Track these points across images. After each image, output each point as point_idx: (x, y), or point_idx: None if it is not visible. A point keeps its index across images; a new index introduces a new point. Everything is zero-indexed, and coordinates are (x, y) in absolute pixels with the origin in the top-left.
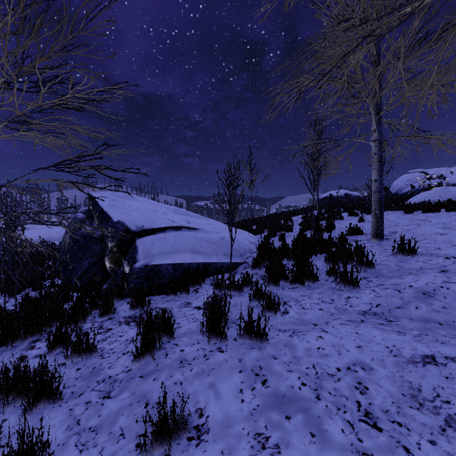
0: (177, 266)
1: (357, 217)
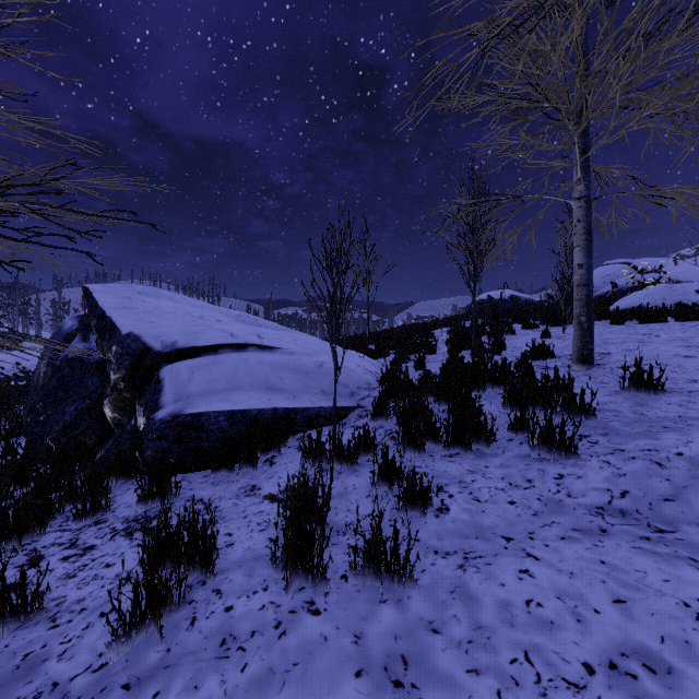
0: (235, 416)
1: (536, 331)
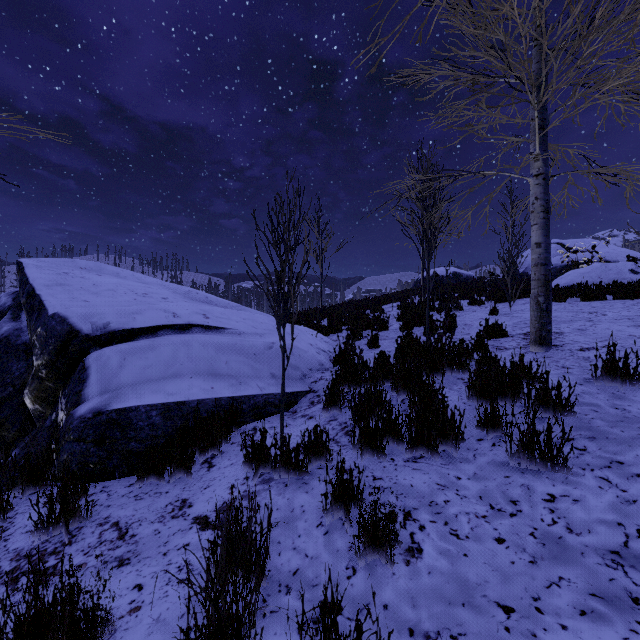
0: (170, 409)
1: (483, 307)
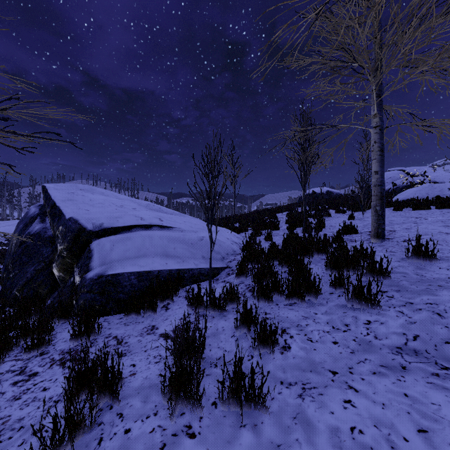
0: (142, 275)
1: (345, 214)
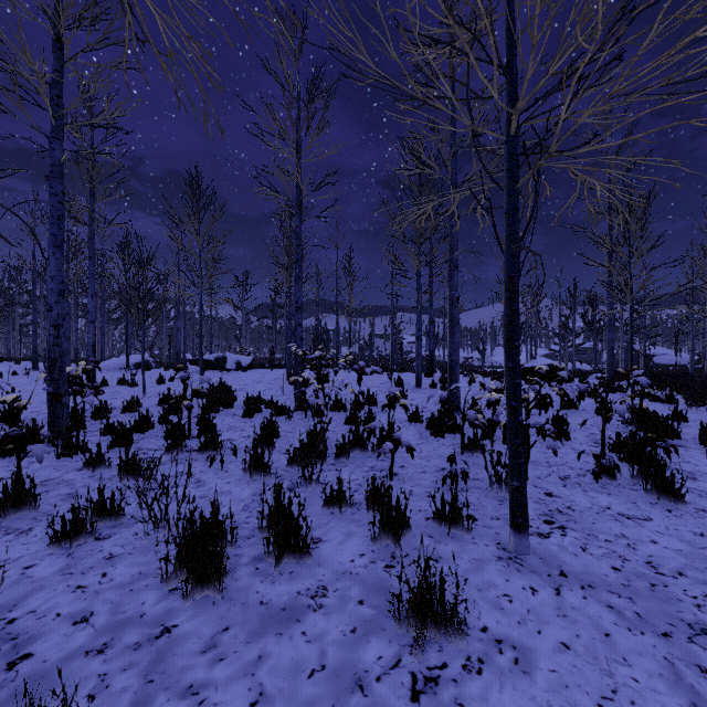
0: (665, 363)
1: None
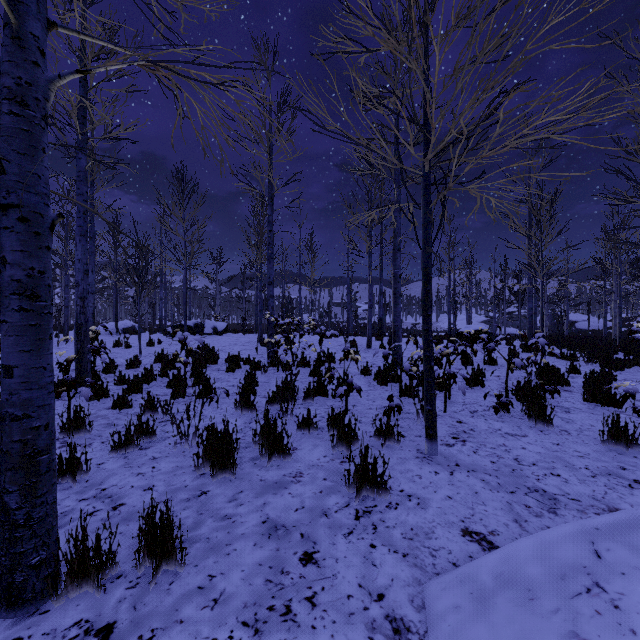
0: (585, 328)
1: None
